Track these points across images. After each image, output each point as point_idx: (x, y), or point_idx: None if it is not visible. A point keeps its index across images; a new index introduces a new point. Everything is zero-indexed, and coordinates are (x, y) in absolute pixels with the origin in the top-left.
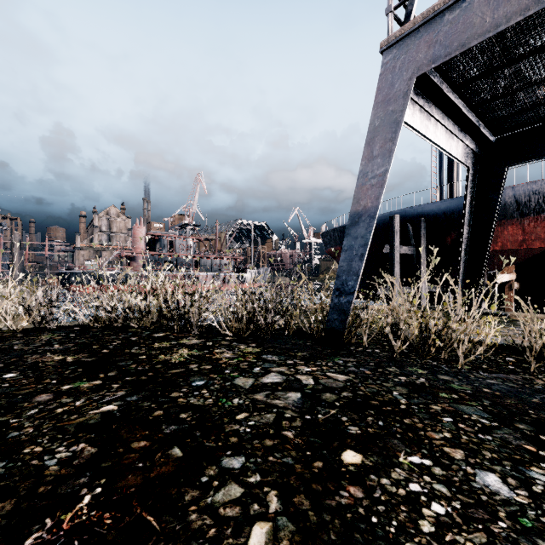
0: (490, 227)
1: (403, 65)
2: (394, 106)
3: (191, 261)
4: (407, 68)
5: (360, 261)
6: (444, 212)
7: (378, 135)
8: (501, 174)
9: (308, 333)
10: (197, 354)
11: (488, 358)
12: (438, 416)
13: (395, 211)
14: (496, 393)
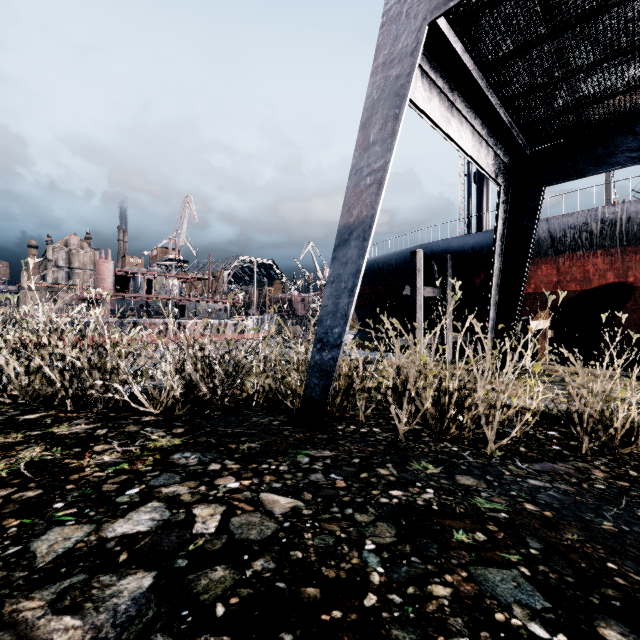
0: (524, 262)
1: (411, 10)
2: (399, 68)
3: (175, 305)
4: (417, 13)
5: (350, 297)
6: (473, 248)
7: (377, 113)
8: (538, 196)
9: (282, 404)
10: (48, 459)
11: (526, 432)
12: (440, 636)
13: (418, 246)
14: (545, 515)
